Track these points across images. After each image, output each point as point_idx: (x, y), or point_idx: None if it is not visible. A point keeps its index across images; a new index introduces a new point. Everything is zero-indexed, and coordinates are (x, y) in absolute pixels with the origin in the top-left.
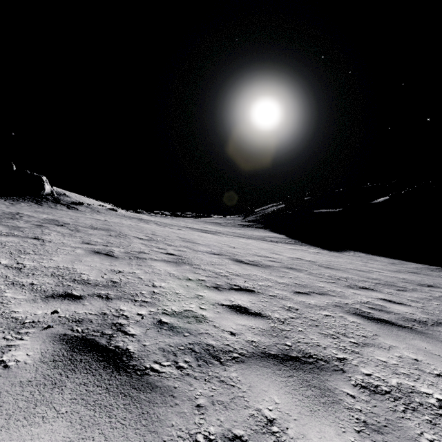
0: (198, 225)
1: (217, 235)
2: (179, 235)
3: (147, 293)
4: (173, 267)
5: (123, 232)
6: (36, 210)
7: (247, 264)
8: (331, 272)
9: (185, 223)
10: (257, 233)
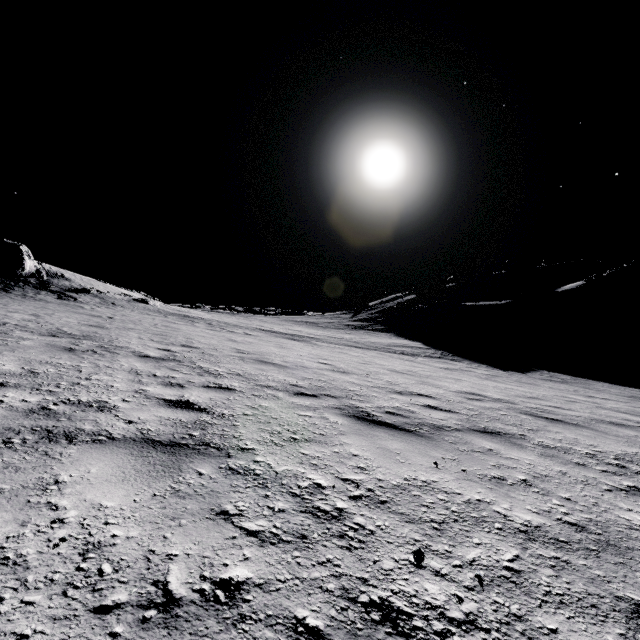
0: (282, 326)
1: (311, 344)
2: (238, 346)
3: None
4: (142, 483)
5: (118, 341)
6: None
7: (386, 429)
8: (576, 437)
9: (261, 323)
10: (377, 338)
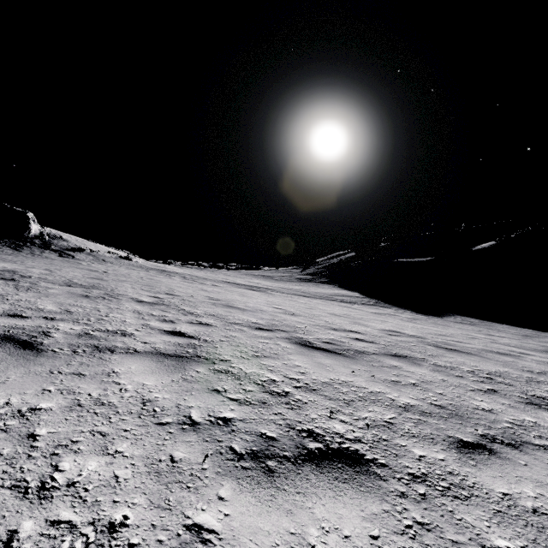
0: (242, 279)
1: (267, 294)
2: (209, 295)
3: None
4: (164, 375)
5: (118, 290)
6: (1, 258)
7: (322, 352)
8: (464, 361)
9: (225, 276)
10: (322, 289)
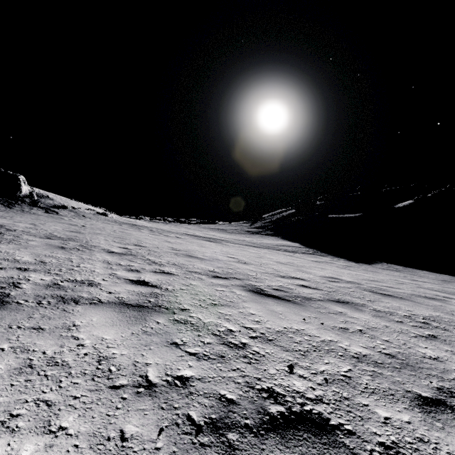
0: (201, 232)
1: (222, 244)
2: (172, 246)
3: None
4: (124, 327)
5: (92, 242)
6: None
7: (273, 299)
8: (399, 306)
9: (186, 229)
10: (268, 240)
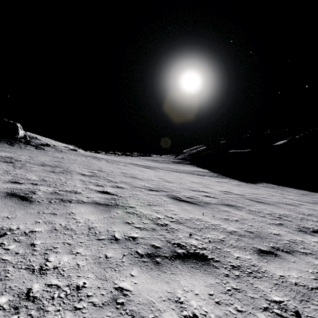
0: (141, 162)
1: (155, 170)
2: (122, 171)
3: (5, 306)
4: (99, 214)
5: (70, 168)
6: (3, 150)
7: (186, 203)
8: (266, 208)
9: (131, 160)
10: (186, 168)
